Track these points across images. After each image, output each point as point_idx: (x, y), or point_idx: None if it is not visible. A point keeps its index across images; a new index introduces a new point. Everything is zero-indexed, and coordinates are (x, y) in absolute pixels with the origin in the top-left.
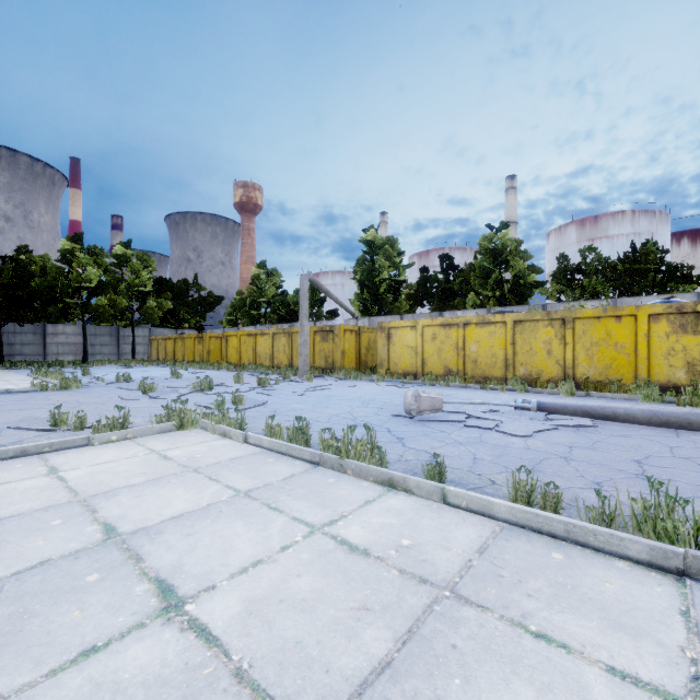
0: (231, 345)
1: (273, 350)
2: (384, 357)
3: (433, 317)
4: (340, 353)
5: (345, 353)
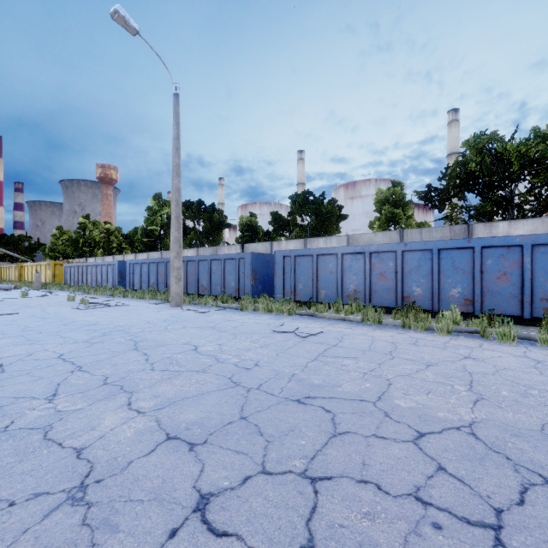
0: (2, 272)
1: (9, 274)
2: (24, 276)
3: (85, 260)
4: (18, 275)
5: (22, 275)
